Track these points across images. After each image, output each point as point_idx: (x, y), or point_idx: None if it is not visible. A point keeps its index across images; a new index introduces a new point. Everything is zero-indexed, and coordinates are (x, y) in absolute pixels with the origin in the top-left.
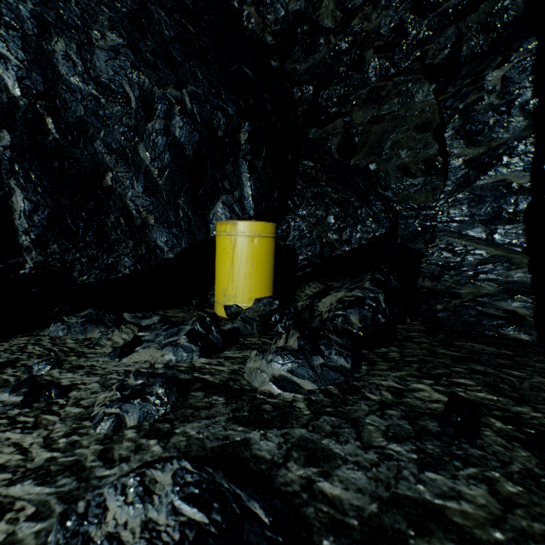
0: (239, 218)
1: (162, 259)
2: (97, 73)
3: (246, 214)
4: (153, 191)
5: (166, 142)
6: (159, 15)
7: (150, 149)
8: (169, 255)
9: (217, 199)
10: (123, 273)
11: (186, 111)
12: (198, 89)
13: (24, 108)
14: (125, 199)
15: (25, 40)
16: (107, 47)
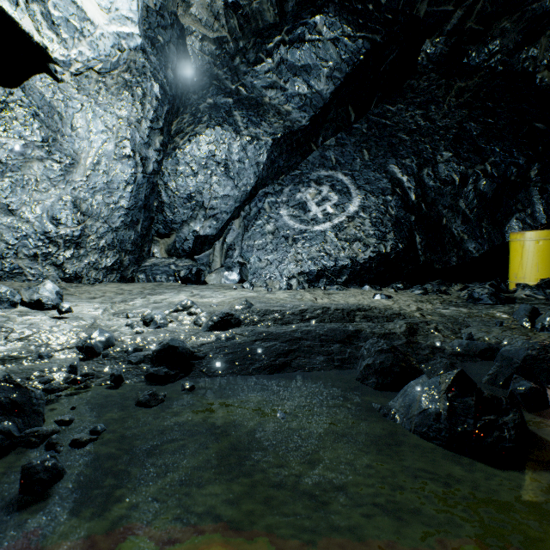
0: (530, 227)
1: (471, 257)
2: (439, 175)
3: (537, 223)
4: (466, 222)
5: (474, 194)
6: (469, 126)
7: (464, 201)
8: (476, 255)
9: (511, 217)
10: (452, 265)
11: (487, 174)
12: (495, 158)
13: (415, 204)
14: (451, 229)
15: (414, 177)
16: (443, 161)
